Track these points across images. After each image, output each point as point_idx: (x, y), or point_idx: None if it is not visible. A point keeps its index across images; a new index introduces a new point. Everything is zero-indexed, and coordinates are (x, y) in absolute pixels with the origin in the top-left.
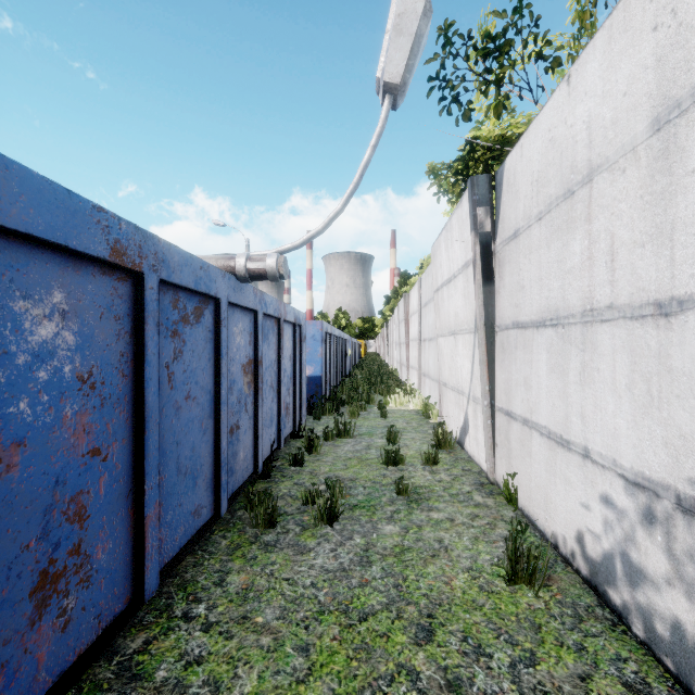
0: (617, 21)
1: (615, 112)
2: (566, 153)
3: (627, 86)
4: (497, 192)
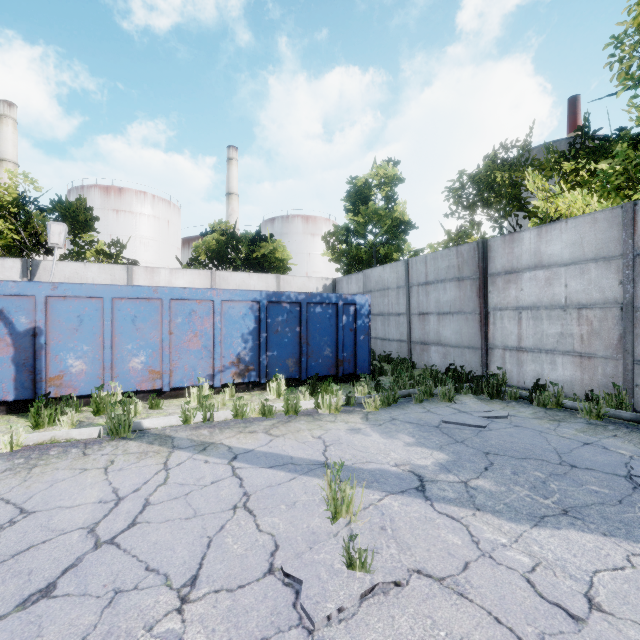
0: (102, 267)
1: (102, 281)
2: (84, 279)
3: (105, 279)
4: (34, 267)
